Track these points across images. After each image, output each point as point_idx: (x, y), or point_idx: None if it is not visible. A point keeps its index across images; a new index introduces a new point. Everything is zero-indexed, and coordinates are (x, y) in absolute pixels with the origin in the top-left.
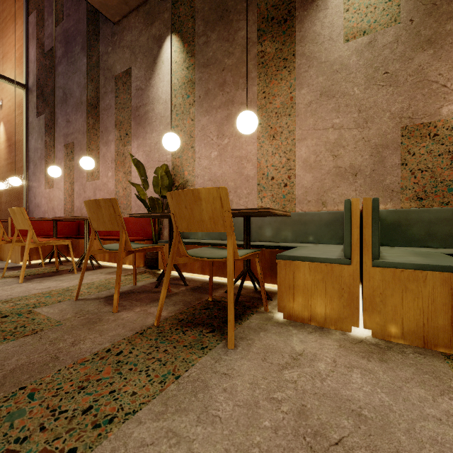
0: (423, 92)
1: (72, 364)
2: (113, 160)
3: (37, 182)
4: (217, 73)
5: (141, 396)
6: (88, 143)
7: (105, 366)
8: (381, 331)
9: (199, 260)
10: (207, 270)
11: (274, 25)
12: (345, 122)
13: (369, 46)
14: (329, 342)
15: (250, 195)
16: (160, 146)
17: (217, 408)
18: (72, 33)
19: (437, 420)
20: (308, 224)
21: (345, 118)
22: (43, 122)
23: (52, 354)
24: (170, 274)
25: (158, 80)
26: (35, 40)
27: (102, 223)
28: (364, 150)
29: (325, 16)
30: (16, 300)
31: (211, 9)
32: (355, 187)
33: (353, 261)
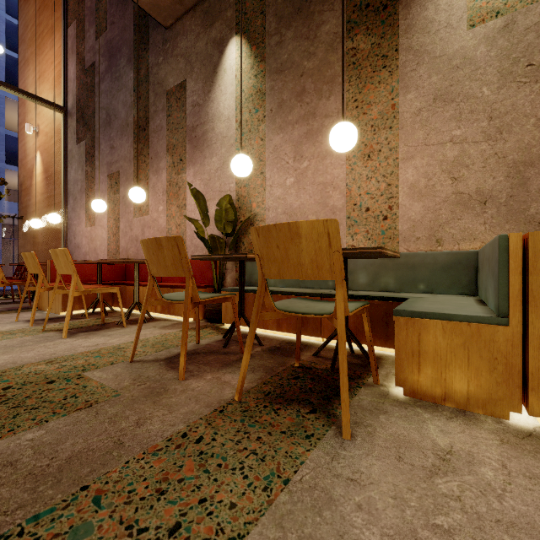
0: None
1: (142, 454)
2: (165, 191)
3: (77, 220)
4: (294, 80)
5: (243, 509)
6: (135, 172)
7: (185, 459)
8: None
9: (289, 315)
10: (285, 326)
11: (370, 14)
12: (469, 133)
13: (504, 31)
14: (483, 435)
15: None
16: (221, 173)
17: (358, 539)
18: (117, 44)
19: None
20: (418, 268)
21: (470, 128)
22: (84, 149)
23: (114, 437)
24: (254, 333)
25: (219, 93)
26: (74, 55)
27: (163, 267)
28: (498, 169)
29: None
30: (62, 360)
31: (286, 1)
32: (484, 219)
33: (512, 321)
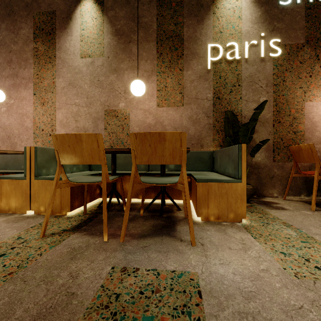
0: (113, 94)
1: None
2: None
3: None
4: (6, 53)
5: None
6: None
7: None
8: (38, 210)
9: None
10: None
11: (44, 34)
12: (81, 102)
13: (91, 64)
14: (1, 219)
15: (28, 140)
16: None
17: None
18: None
19: None
20: None
21: (81, 100)
22: None
23: None
24: None
25: None
26: None
27: None
28: (89, 119)
29: (71, 40)
30: None
31: (1, 6)
32: None
33: (27, 178)
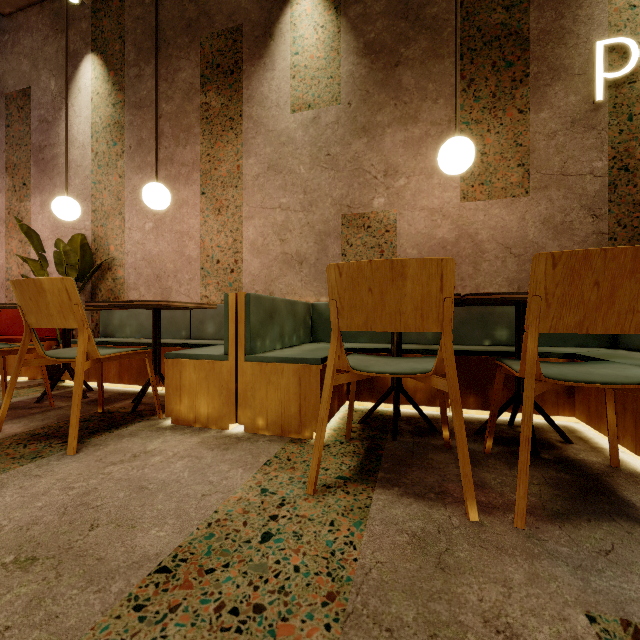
0: (359, 181)
1: None
2: (2, 220)
3: None
4: (153, 120)
5: None
6: None
7: None
8: (252, 425)
9: (64, 361)
10: (126, 378)
11: (220, 75)
12: (291, 202)
13: (313, 122)
14: (193, 440)
15: (192, 282)
16: None
17: None
18: None
19: (209, 483)
20: None
21: (292, 199)
22: None
23: None
24: (16, 379)
25: (72, 113)
26: None
27: None
28: (310, 236)
29: (273, 78)
30: None
31: (145, 34)
32: (301, 277)
33: (231, 357)
